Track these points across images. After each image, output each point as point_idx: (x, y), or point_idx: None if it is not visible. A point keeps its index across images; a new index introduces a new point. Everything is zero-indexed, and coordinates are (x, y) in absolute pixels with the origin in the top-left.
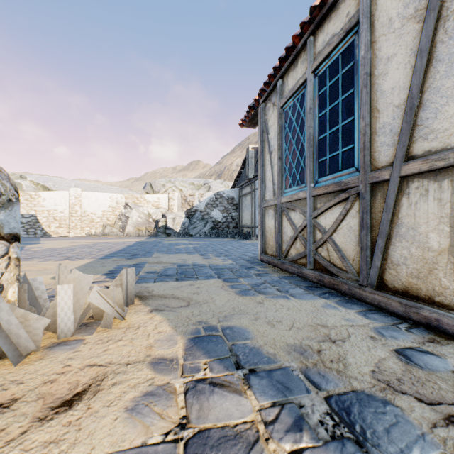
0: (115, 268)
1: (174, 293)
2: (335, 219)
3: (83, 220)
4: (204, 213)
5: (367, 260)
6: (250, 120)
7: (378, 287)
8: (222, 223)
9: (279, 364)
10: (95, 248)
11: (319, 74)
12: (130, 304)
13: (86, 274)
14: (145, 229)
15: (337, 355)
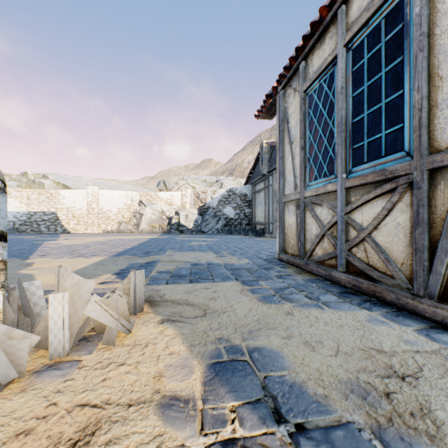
0: (126, 267)
1: (188, 298)
2: (377, 214)
3: (100, 217)
4: (217, 210)
5: (424, 265)
6: (266, 110)
7: (441, 299)
8: (234, 220)
9: (336, 416)
10: (109, 245)
11: (353, 46)
12: (138, 312)
13: (86, 280)
14: (158, 226)
15: (416, 402)
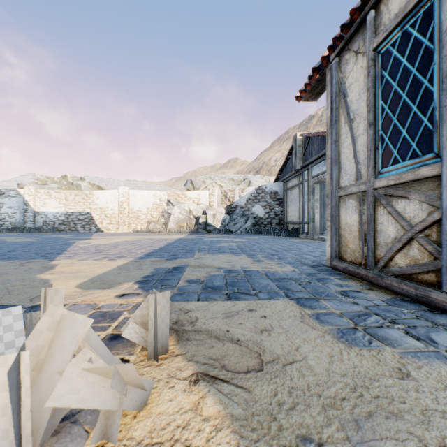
0: (151, 273)
1: (230, 328)
2: None
3: (130, 217)
4: (245, 209)
5: None
6: (311, 89)
7: None
8: (264, 219)
9: None
10: (137, 245)
11: None
12: (161, 353)
13: (72, 318)
14: (186, 225)
15: None
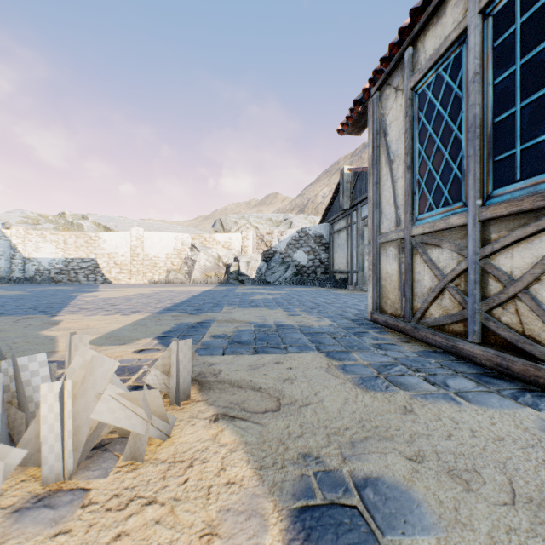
0: (172, 328)
1: (253, 378)
2: (540, 258)
3: (145, 264)
4: (285, 256)
5: None
6: (353, 122)
7: None
8: (307, 267)
9: None
10: (154, 298)
11: (496, 10)
12: (183, 400)
13: (102, 357)
14: (214, 275)
15: None
